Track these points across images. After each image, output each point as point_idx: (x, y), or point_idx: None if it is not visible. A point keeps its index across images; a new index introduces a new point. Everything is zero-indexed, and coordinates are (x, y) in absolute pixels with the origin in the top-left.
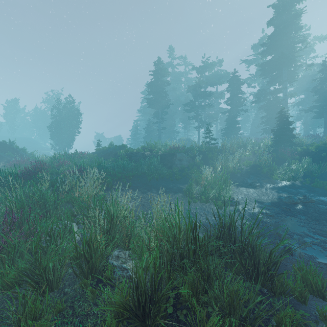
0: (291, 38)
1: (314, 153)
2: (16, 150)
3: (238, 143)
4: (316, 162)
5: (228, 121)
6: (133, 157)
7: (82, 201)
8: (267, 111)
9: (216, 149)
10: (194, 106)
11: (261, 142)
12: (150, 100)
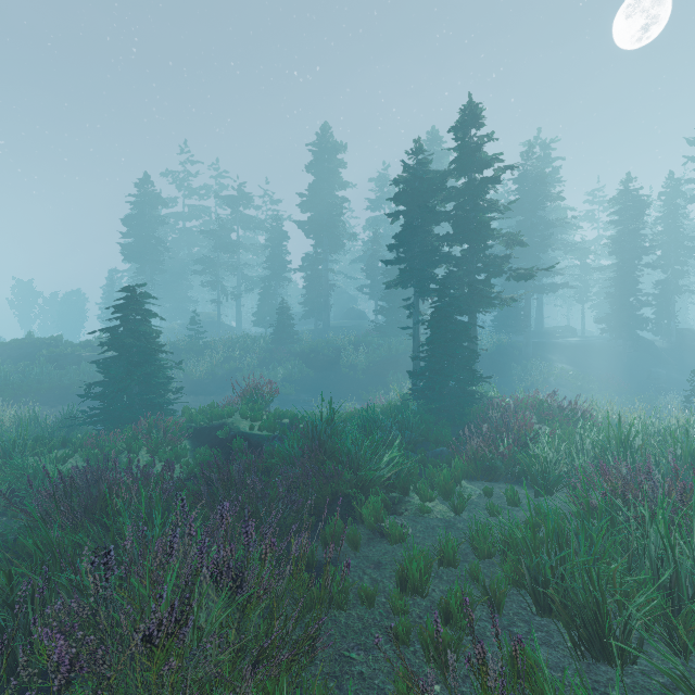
0: (324, 199)
1: (307, 353)
2: None
3: (235, 339)
4: (306, 364)
5: (261, 295)
6: (61, 361)
7: None
8: (305, 288)
9: (198, 348)
10: (213, 265)
11: (264, 337)
12: (127, 250)
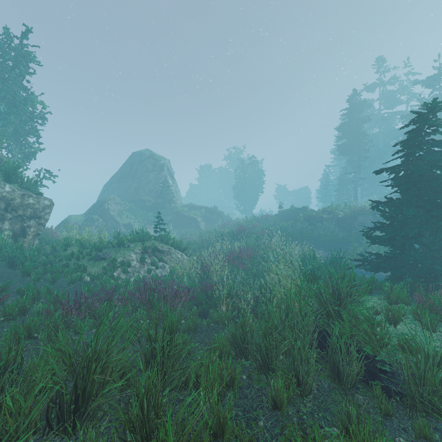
0: None
1: None
2: (218, 213)
3: None
4: None
5: None
6: (310, 220)
7: (272, 249)
8: None
9: None
10: None
11: None
12: (341, 148)
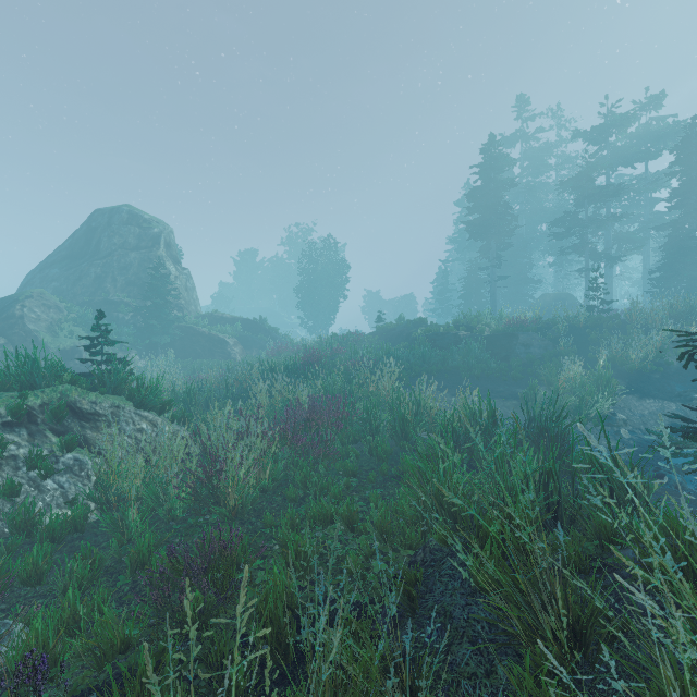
0: None
1: None
2: (268, 331)
3: (675, 308)
4: None
5: (668, 249)
6: (437, 341)
7: (379, 396)
8: None
9: (611, 323)
10: (576, 223)
11: None
12: (473, 226)
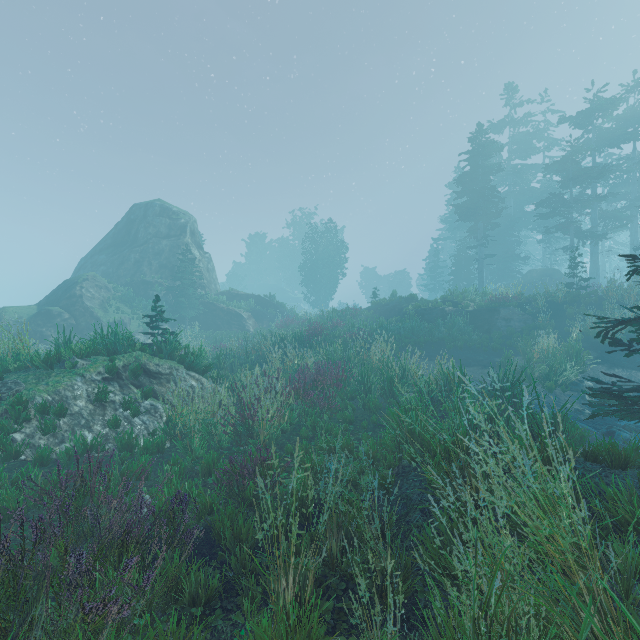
0: None
1: None
2: (277, 306)
3: None
4: None
5: None
6: (426, 316)
7: (373, 363)
8: None
9: (588, 299)
10: (562, 204)
11: None
12: (461, 209)
